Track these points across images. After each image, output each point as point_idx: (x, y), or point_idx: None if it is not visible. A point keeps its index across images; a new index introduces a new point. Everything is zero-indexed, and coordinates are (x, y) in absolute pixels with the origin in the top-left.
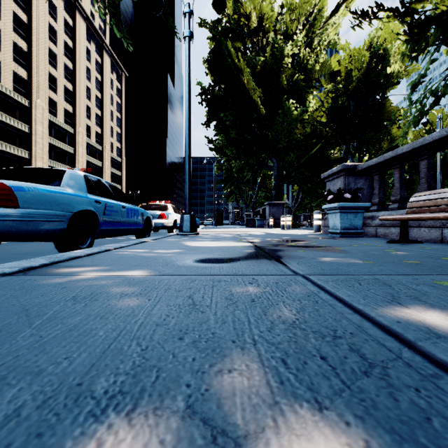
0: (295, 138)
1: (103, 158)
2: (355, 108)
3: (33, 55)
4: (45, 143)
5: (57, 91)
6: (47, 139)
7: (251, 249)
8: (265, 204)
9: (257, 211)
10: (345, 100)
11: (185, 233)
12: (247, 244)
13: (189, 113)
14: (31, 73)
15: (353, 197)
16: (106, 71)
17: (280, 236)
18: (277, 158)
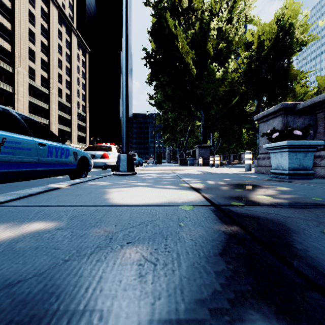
0: (219, 94)
1: (72, 113)
2: (265, 71)
3: (15, 33)
4: (26, 100)
5: (35, 61)
6: (27, 98)
7: (213, 219)
8: (195, 146)
9: (188, 153)
10: (258, 64)
11: (121, 173)
12: (194, 196)
13: (126, 52)
14: (14, 47)
15: (304, 134)
16: (73, 47)
17: (220, 176)
18: (204, 111)
